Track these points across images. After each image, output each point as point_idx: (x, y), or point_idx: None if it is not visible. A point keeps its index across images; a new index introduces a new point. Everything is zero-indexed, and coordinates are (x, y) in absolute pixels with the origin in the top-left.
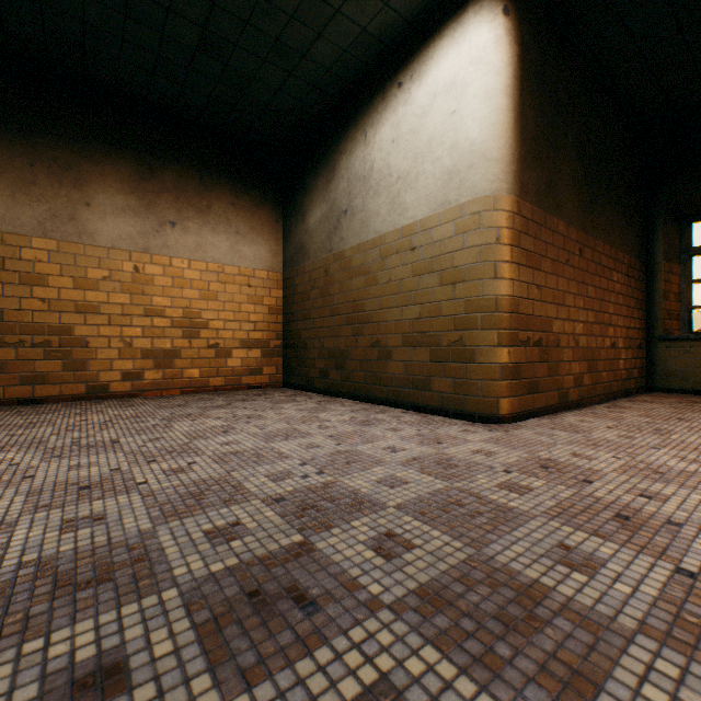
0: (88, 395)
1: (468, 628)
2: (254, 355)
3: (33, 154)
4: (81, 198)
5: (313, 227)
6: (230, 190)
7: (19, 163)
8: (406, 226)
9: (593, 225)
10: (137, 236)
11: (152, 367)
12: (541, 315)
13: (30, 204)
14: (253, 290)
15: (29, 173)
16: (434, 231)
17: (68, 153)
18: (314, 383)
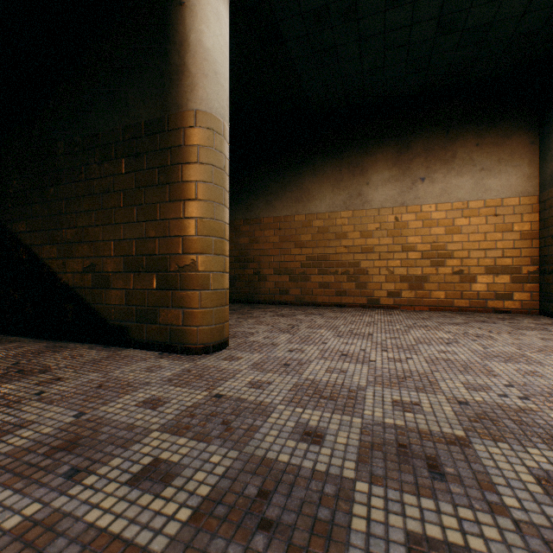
0: (367, 305)
1: None
2: (500, 281)
3: (340, 164)
4: (363, 181)
5: None
6: (473, 133)
7: (334, 172)
8: None
9: None
10: (396, 195)
11: (406, 288)
12: None
13: (339, 193)
14: (499, 219)
15: (338, 176)
16: None
17: (357, 156)
18: None
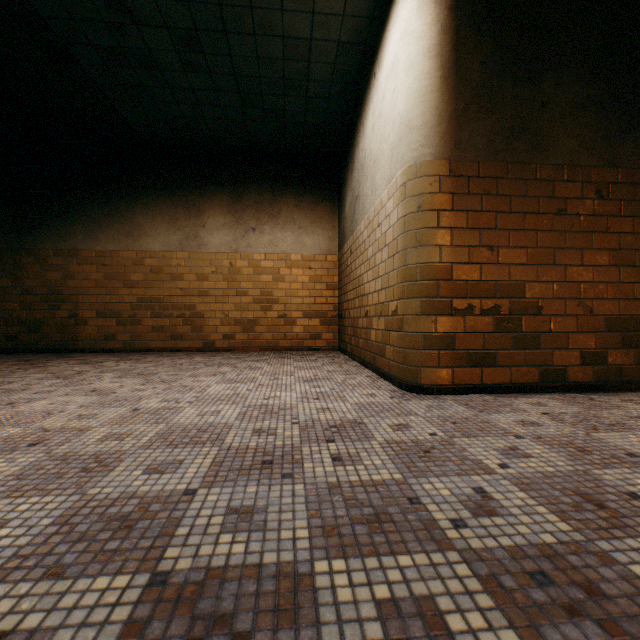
0: (204, 348)
1: (48, 468)
2: (314, 323)
3: (177, 202)
4: (200, 223)
5: (347, 213)
6: (294, 195)
7: (170, 209)
8: (376, 204)
9: (638, 151)
10: (231, 242)
11: (240, 331)
12: (499, 280)
13: (175, 232)
14: (313, 271)
15: (174, 214)
16: (386, 207)
17: (193, 197)
18: (347, 348)
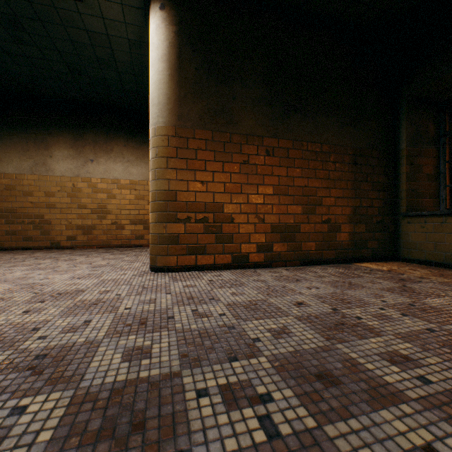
0: (51, 247)
1: None
2: (138, 228)
3: (28, 137)
4: (48, 154)
5: None
6: (124, 138)
7: (22, 142)
8: None
9: (290, 130)
10: (74, 169)
11: (81, 234)
12: (208, 201)
13: (27, 160)
14: (138, 192)
15: (26, 146)
16: None
17: (42, 134)
18: None
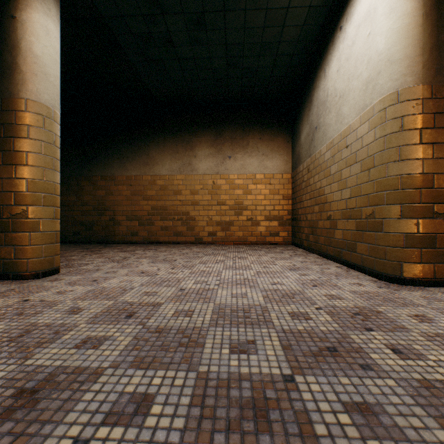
0: (195, 242)
1: (151, 340)
2: (273, 224)
3: (177, 141)
4: (192, 154)
5: (303, 141)
6: (259, 131)
7: (172, 146)
8: (343, 130)
9: None
10: (214, 166)
11: (220, 230)
12: None
13: (176, 161)
14: (272, 186)
15: (175, 149)
16: (357, 131)
17: (188, 136)
18: (303, 243)
